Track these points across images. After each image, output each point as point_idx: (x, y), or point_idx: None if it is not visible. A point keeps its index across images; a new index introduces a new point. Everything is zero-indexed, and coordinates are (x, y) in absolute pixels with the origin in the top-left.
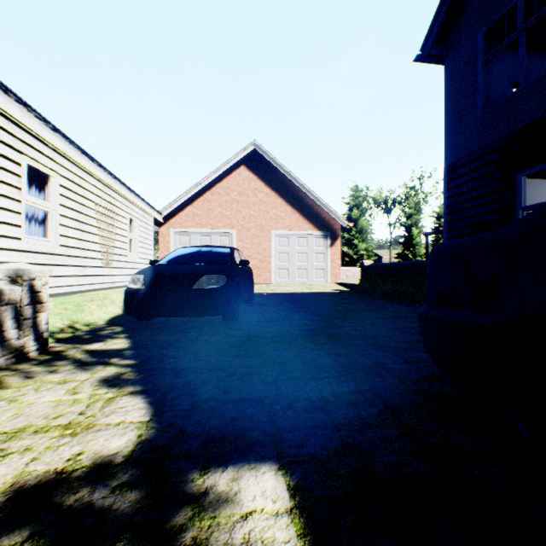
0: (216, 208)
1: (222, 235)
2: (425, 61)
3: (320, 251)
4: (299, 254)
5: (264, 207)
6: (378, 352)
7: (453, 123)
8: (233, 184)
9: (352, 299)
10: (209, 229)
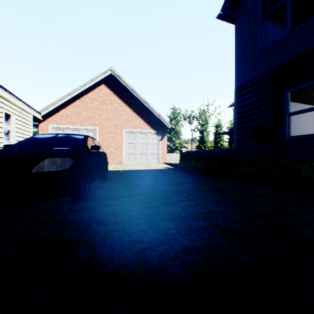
0: (84, 112)
1: (88, 131)
2: (223, 19)
3: (154, 143)
4: (141, 145)
5: (118, 113)
6: (227, 241)
7: (241, 59)
8: (96, 96)
9: (177, 174)
10: (78, 126)
